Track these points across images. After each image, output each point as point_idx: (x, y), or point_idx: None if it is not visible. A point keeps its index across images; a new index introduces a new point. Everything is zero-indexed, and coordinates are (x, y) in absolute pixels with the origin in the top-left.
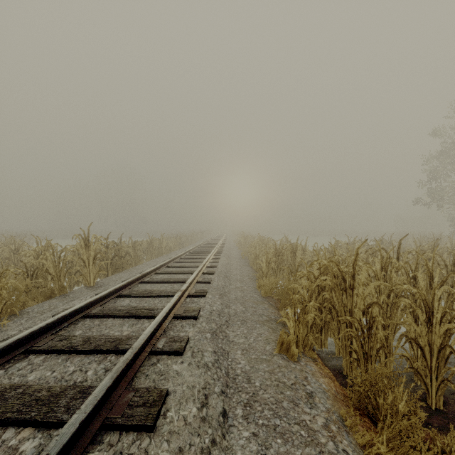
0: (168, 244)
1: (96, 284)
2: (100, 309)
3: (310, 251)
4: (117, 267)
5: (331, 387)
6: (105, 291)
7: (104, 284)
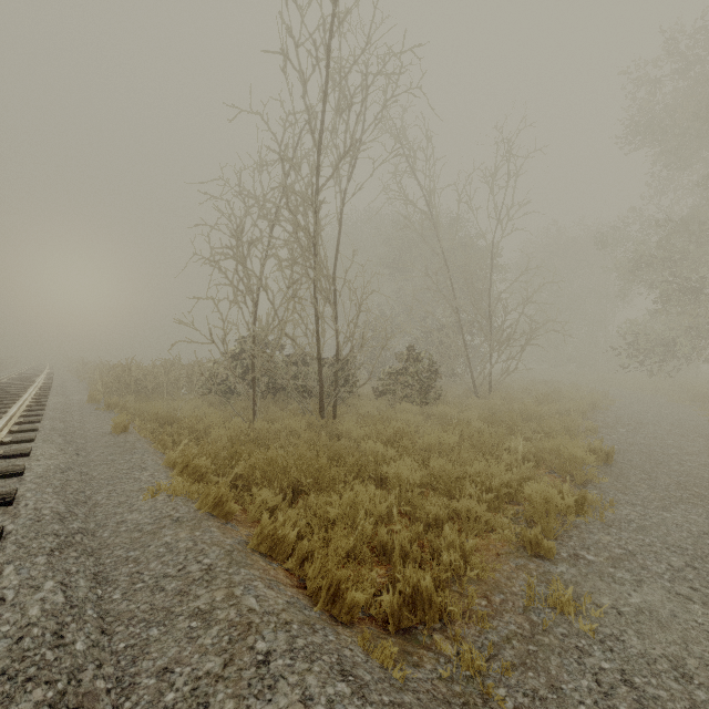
0: None
1: None
2: None
3: None
4: None
5: None
6: None
7: None
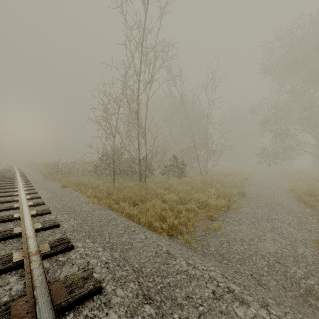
0: None
1: None
2: None
3: None
4: None
5: None
6: None
7: None
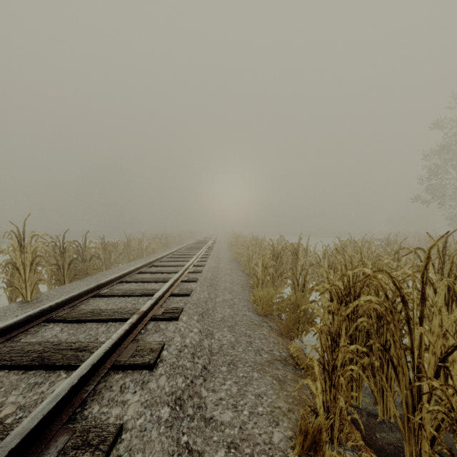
0: (151, 244)
1: (37, 297)
2: None
3: (312, 252)
4: (80, 273)
5: None
6: (19, 316)
7: (48, 297)
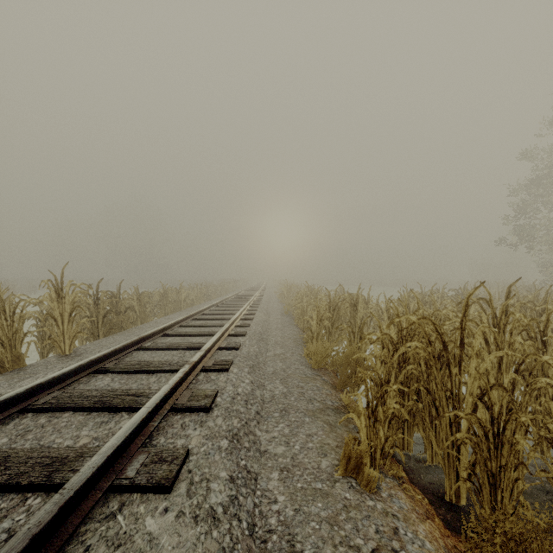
0: (190, 295)
1: (74, 351)
2: (56, 396)
3: (374, 304)
4: (114, 327)
5: (437, 540)
6: (71, 366)
7: (87, 351)
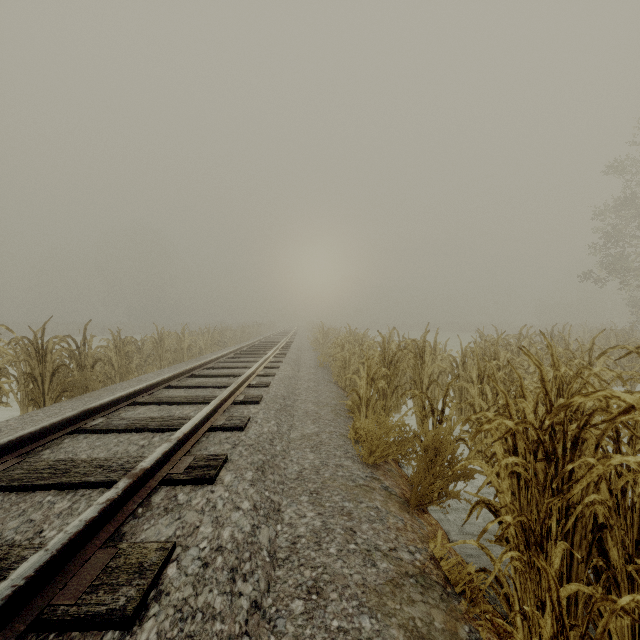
0: (197, 342)
1: None
2: None
3: (442, 353)
4: (74, 388)
5: None
6: None
7: (1, 432)
